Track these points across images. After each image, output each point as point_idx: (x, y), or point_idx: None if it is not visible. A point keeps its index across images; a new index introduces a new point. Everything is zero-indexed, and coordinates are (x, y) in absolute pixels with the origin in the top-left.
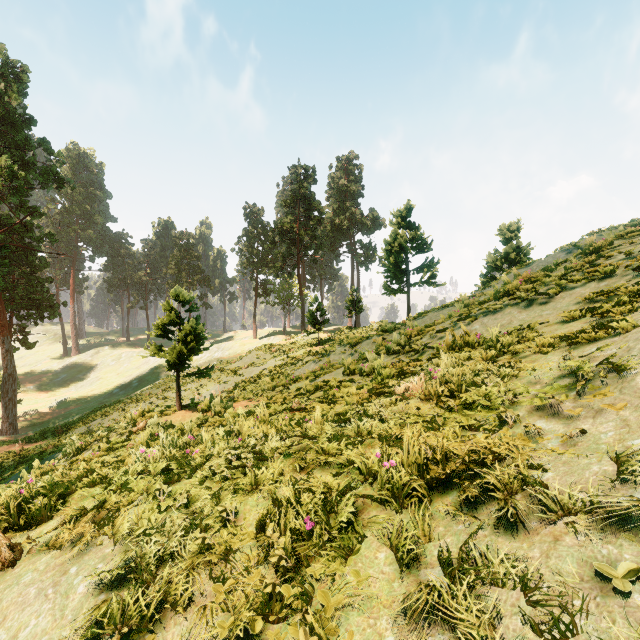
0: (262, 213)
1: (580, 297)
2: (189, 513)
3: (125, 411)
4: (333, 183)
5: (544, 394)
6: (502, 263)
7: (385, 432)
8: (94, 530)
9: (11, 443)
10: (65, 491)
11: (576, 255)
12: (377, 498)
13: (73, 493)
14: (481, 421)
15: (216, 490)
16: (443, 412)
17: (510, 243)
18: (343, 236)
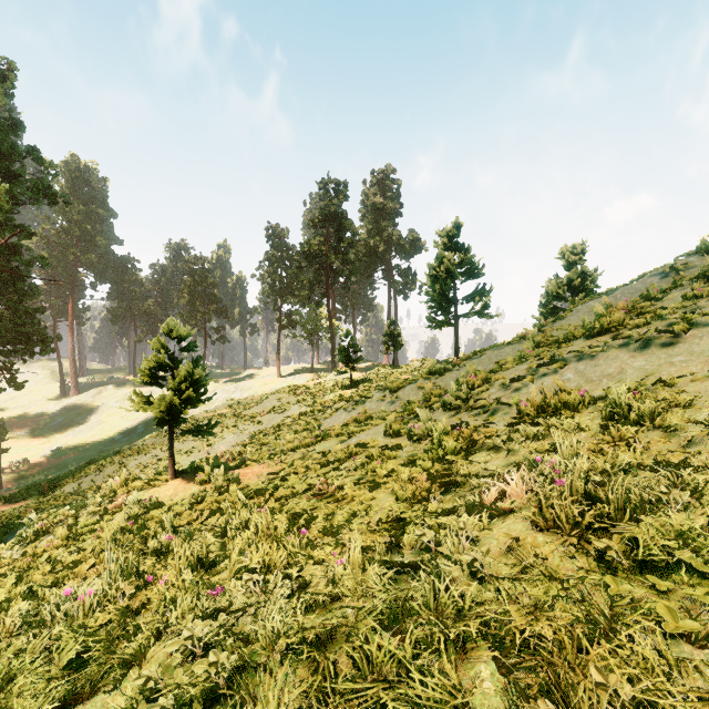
0: (287, 234)
1: None
2: None
3: (123, 465)
4: (367, 200)
5: None
6: (565, 291)
7: (489, 614)
8: None
9: None
10: None
11: (692, 279)
12: None
13: None
14: None
15: None
16: (596, 567)
17: (574, 268)
18: (379, 261)
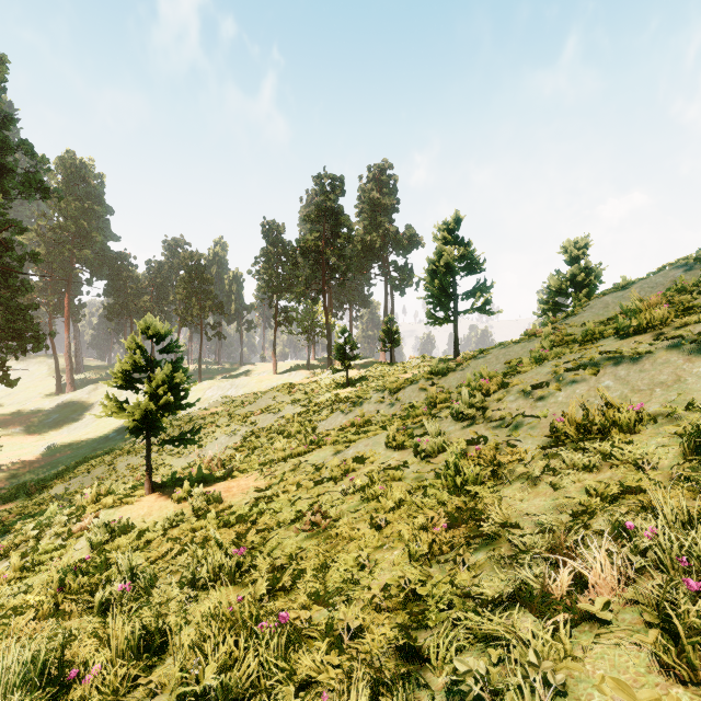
0: (283, 230)
1: None
2: None
3: (112, 466)
4: (364, 196)
5: None
6: (567, 287)
7: None
8: None
9: None
10: None
11: None
12: None
13: None
14: None
15: None
16: None
17: (577, 263)
18: (375, 257)
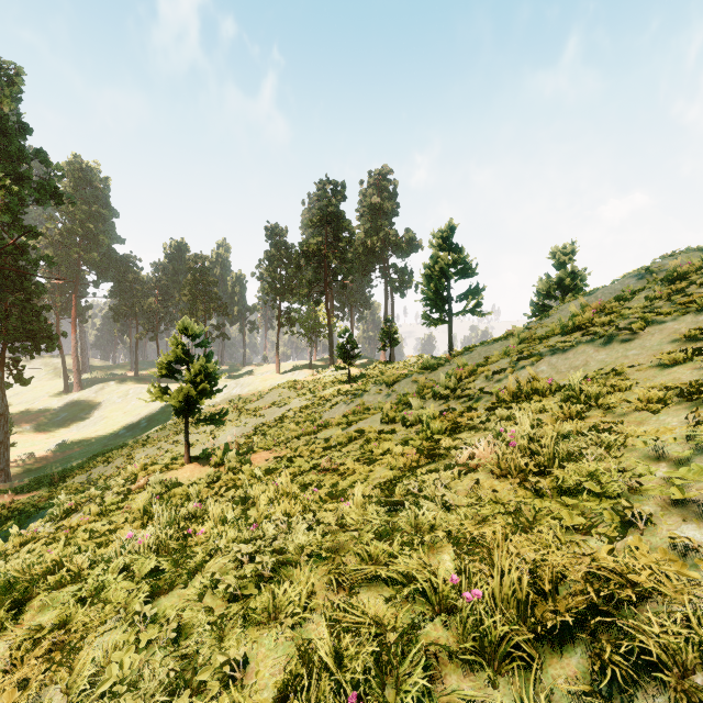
0: (286, 234)
1: (677, 334)
2: (178, 655)
3: (130, 457)
4: (365, 200)
5: (682, 481)
6: (555, 290)
7: (453, 527)
8: (47, 671)
9: (0, 493)
10: (22, 596)
11: (657, 282)
12: (456, 652)
13: (33, 598)
14: (593, 519)
15: (219, 613)
16: (530, 497)
17: (564, 267)
18: (376, 259)
